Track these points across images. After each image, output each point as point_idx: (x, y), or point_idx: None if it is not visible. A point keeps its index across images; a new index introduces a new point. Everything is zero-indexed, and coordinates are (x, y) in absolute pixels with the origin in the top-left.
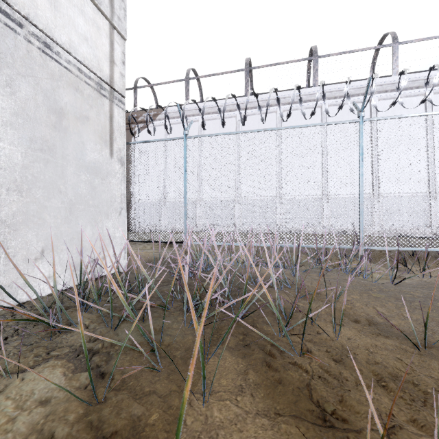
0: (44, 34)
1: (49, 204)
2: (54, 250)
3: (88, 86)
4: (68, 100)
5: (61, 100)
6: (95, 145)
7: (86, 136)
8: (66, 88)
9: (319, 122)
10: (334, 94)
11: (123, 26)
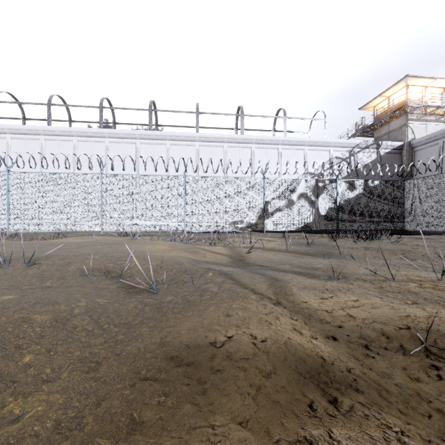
0: None
1: None
2: None
3: None
4: None
5: None
6: None
7: None
8: None
9: (104, 153)
10: (112, 135)
11: None
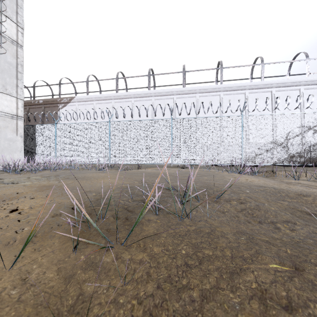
0: None
1: None
2: None
3: (8, 118)
4: (1, 124)
5: None
6: (10, 133)
7: (7, 131)
8: (1, 121)
9: (151, 107)
10: (157, 94)
11: (22, 96)
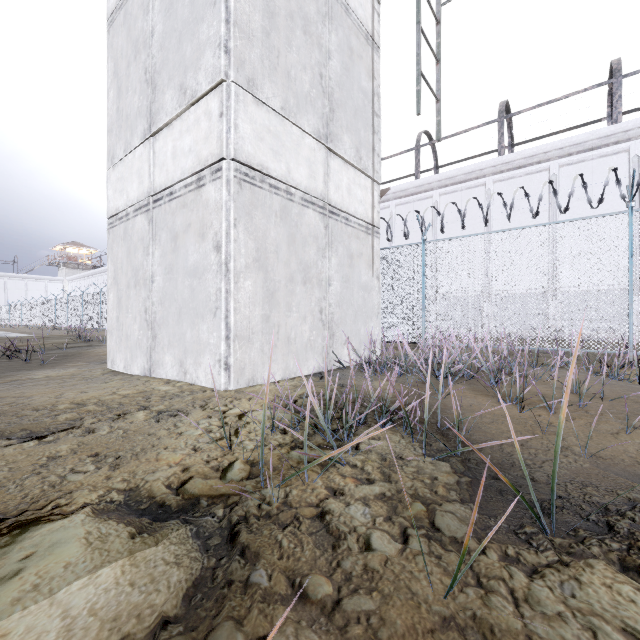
0: (346, 214)
1: (348, 312)
2: (350, 340)
3: (362, 232)
4: (354, 247)
5: (352, 248)
6: (365, 270)
7: (361, 266)
8: (353, 240)
9: (625, 174)
10: None
11: (379, 176)
